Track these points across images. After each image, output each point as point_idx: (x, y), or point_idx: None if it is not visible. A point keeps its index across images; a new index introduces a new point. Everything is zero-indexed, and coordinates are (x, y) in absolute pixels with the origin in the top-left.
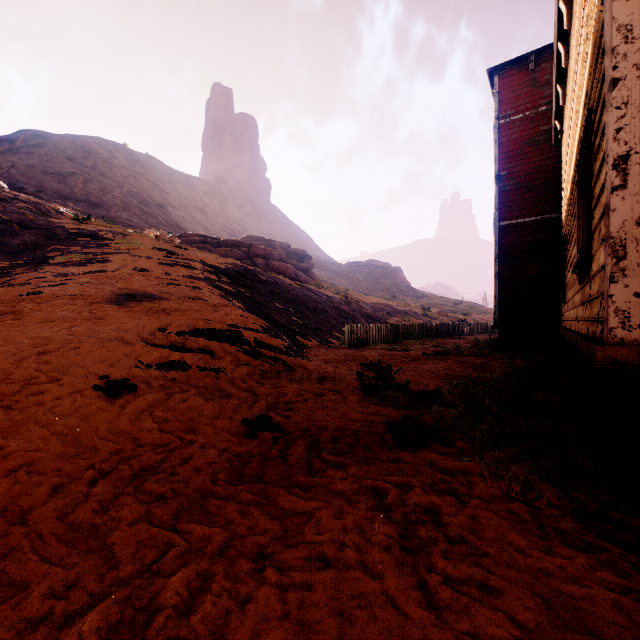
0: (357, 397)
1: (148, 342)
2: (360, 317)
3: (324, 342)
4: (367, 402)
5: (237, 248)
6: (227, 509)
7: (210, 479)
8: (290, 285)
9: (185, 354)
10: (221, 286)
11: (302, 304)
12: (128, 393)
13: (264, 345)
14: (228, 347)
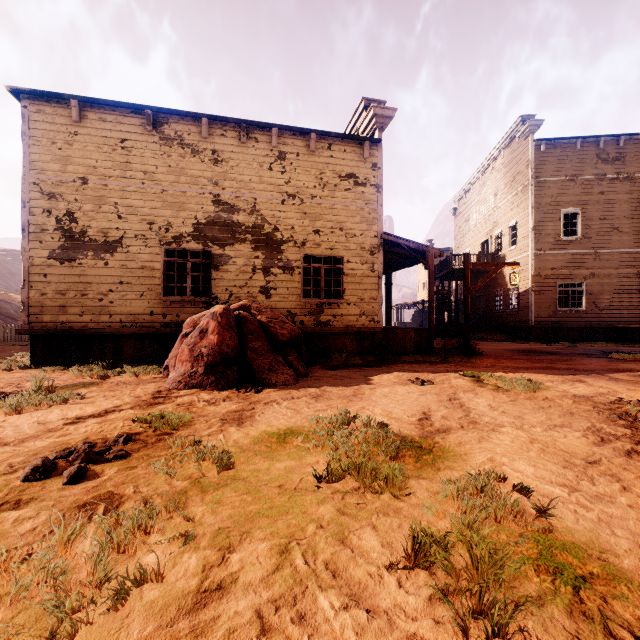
0: None
1: None
2: None
3: None
4: None
5: None
6: None
7: None
8: None
9: None
10: None
11: None
12: None
13: None
14: None
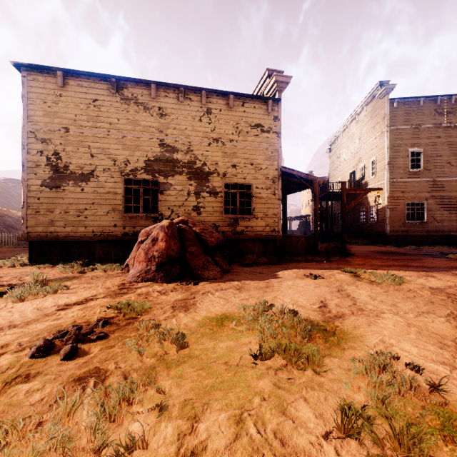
0: None
1: None
2: (2, 228)
3: None
4: None
5: None
6: None
7: None
8: None
9: None
10: None
11: None
12: None
13: None
14: None
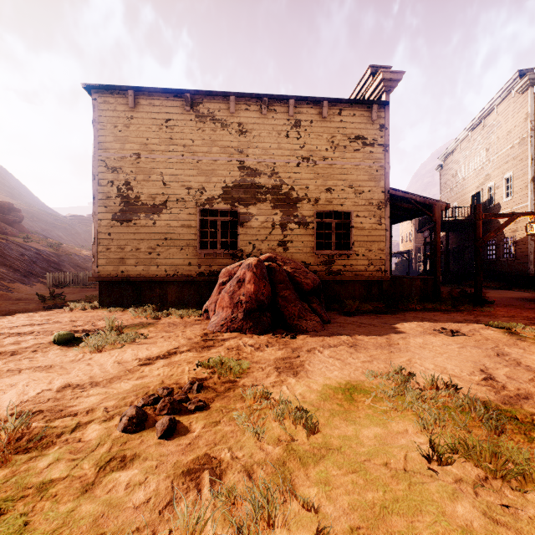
0: (37, 304)
1: None
2: (70, 267)
3: (28, 285)
4: (41, 304)
5: None
6: None
7: None
8: None
9: None
10: None
11: (7, 257)
12: None
13: None
14: None
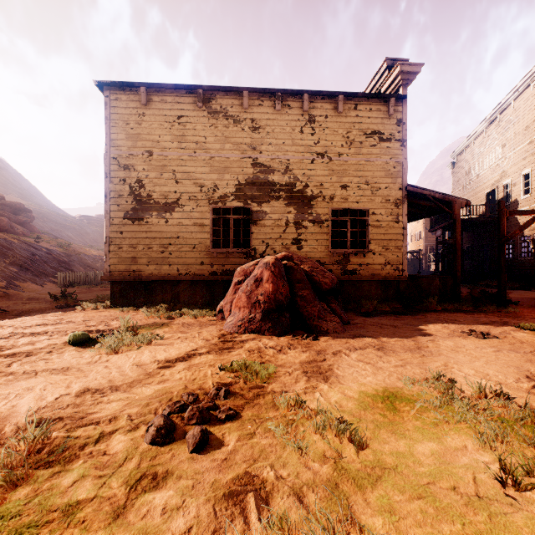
0: (49, 303)
1: None
2: (79, 266)
3: (39, 284)
4: (53, 304)
5: None
6: None
7: None
8: (5, 239)
9: None
10: None
11: (19, 256)
12: None
13: None
14: None
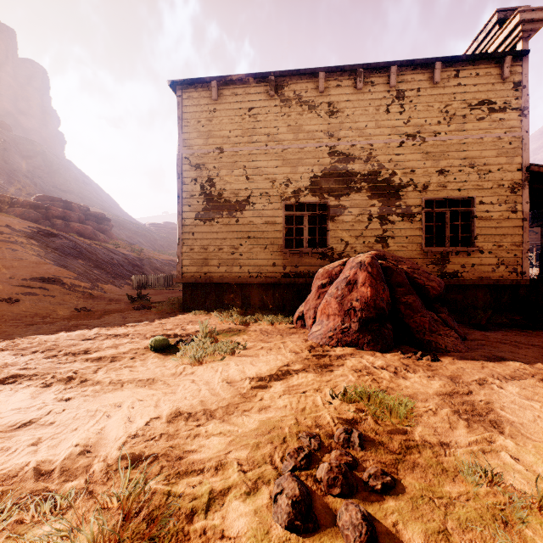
0: (127, 304)
1: (8, 284)
2: (150, 270)
3: (117, 286)
4: (130, 305)
5: (34, 209)
6: (78, 318)
7: (70, 316)
8: (90, 245)
9: (33, 289)
10: (33, 248)
11: (101, 260)
12: (17, 302)
13: (77, 285)
14: (56, 286)
